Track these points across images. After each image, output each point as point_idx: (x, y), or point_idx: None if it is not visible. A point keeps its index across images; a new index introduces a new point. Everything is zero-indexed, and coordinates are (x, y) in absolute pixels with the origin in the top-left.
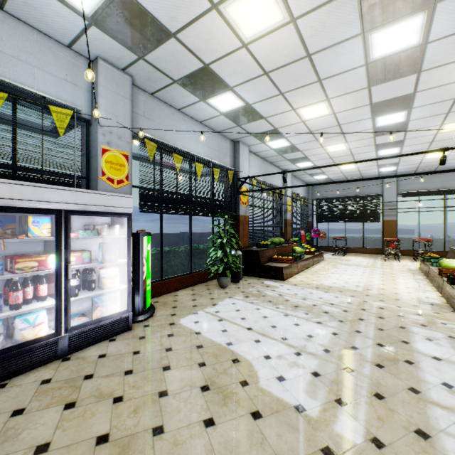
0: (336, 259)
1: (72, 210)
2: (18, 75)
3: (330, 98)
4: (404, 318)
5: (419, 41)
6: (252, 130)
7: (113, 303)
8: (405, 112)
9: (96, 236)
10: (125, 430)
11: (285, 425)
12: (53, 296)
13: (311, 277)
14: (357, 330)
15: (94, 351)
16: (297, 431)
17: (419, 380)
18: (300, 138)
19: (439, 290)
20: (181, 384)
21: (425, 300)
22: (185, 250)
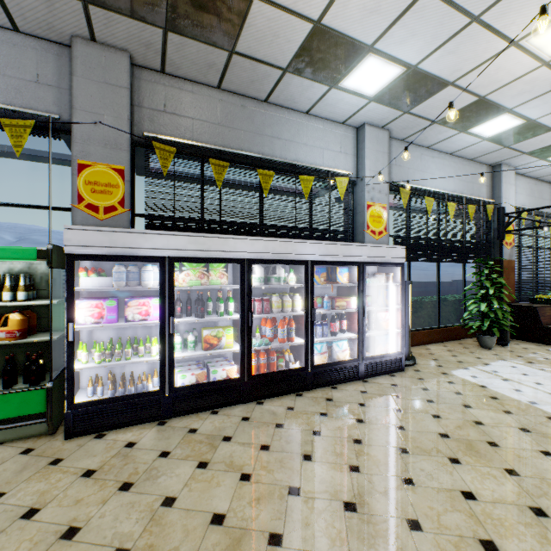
0: None
1: (366, 262)
2: (314, 159)
3: None
4: None
5: None
6: (526, 148)
7: (388, 343)
8: None
9: (378, 283)
10: (459, 435)
11: None
12: (349, 331)
13: None
14: None
15: (384, 380)
16: None
17: None
18: None
19: None
20: (493, 421)
21: None
22: (431, 301)
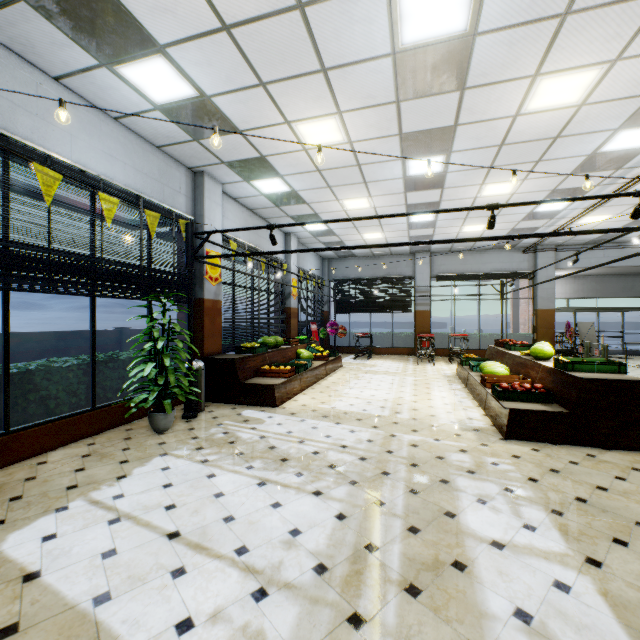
0: (359, 364)
1: None
2: None
3: (344, 111)
4: (446, 462)
5: (466, 27)
6: (222, 153)
7: None
8: (443, 157)
9: None
10: None
11: None
12: None
13: (319, 397)
14: (378, 501)
15: None
16: None
17: (480, 615)
18: (304, 180)
19: (482, 405)
20: None
21: (468, 423)
22: (79, 365)
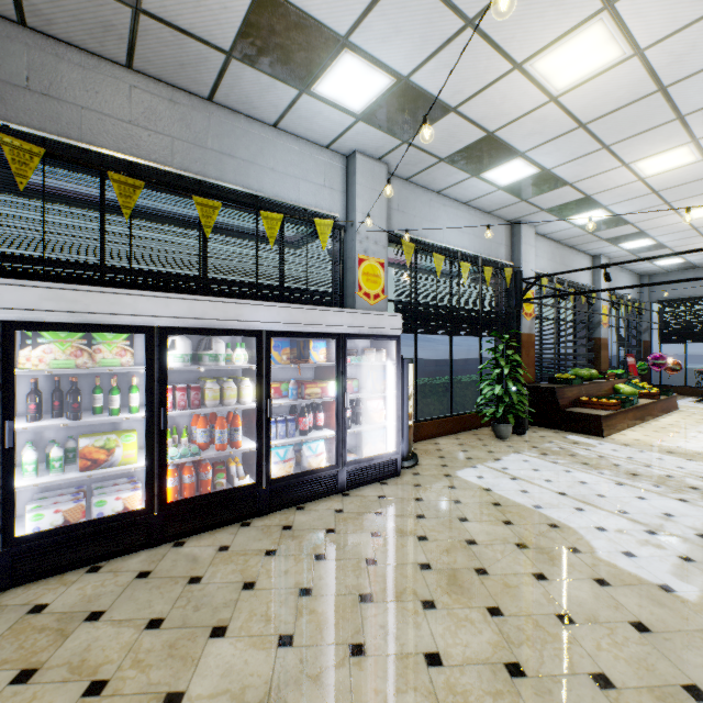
0: None
1: (348, 334)
2: (286, 191)
3: (700, 138)
4: None
5: None
6: (544, 203)
7: (380, 441)
8: None
9: (367, 362)
10: (444, 564)
11: (646, 599)
12: (328, 427)
13: (654, 436)
14: None
15: (370, 491)
16: (666, 607)
17: None
18: (632, 204)
19: None
20: (489, 537)
21: None
22: (443, 384)
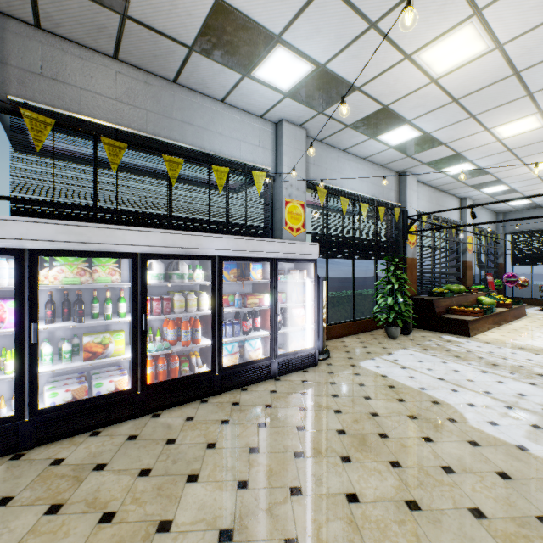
0: None
1: (279, 258)
2: (230, 150)
3: None
4: None
5: None
6: (424, 158)
7: (302, 339)
8: None
9: (292, 280)
10: (355, 430)
11: (507, 455)
12: (263, 328)
13: (509, 336)
14: None
15: (296, 377)
16: (522, 461)
17: None
18: (492, 159)
19: None
20: (387, 410)
21: None
22: (347, 296)
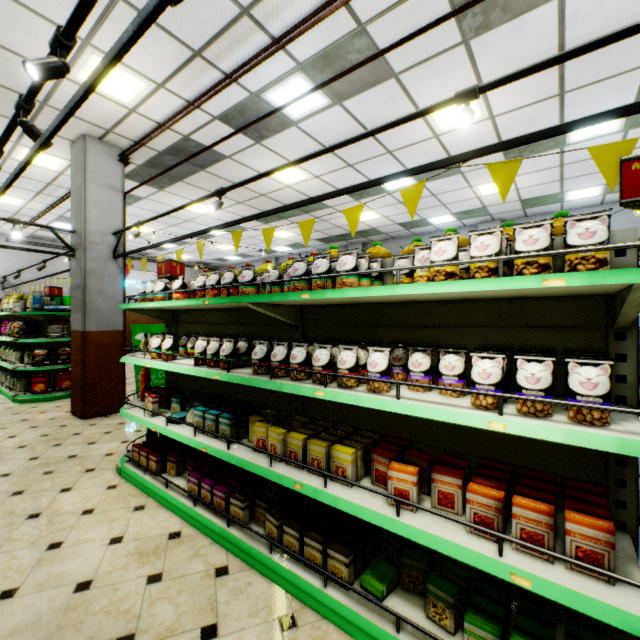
0: None
1: None
2: None
3: None
4: None
5: None
6: None
7: None
8: None
9: None
10: None
11: None
12: None
13: None
14: None
15: None
16: None
17: None
18: None
19: None
20: None
21: None
22: None
